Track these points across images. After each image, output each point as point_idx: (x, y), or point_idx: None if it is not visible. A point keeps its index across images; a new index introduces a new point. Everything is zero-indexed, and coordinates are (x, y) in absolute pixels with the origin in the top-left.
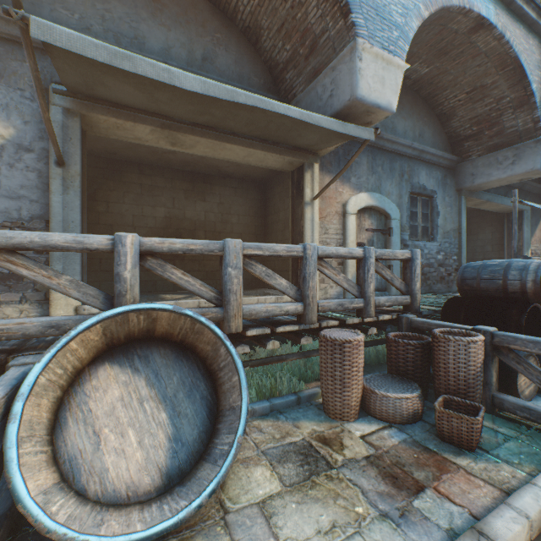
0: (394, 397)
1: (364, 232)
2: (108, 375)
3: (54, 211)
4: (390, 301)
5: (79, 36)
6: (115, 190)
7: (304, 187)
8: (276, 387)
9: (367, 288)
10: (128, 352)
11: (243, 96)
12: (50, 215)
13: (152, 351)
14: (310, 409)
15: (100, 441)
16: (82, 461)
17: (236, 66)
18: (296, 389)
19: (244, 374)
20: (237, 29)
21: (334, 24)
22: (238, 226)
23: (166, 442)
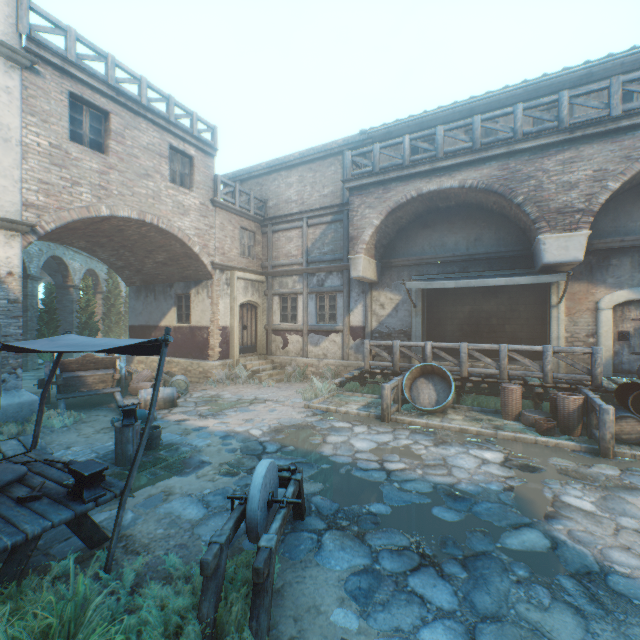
0: (526, 415)
1: (629, 322)
2: (422, 381)
3: (412, 325)
4: (568, 377)
5: (417, 283)
6: (441, 299)
7: (550, 295)
8: (488, 405)
9: (544, 368)
10: (427, 376)
11: (472, 283)
12: (411, 326)
13: (434, 377)
14: (498, 415)
15: (419, 395)
16: (415, 398)
17: (495, 235)
18: (498, 408)
19: (453, 386)
20: (495, 214)
21: (531, 225)
22: (525, 313)
23: (434, 401)
